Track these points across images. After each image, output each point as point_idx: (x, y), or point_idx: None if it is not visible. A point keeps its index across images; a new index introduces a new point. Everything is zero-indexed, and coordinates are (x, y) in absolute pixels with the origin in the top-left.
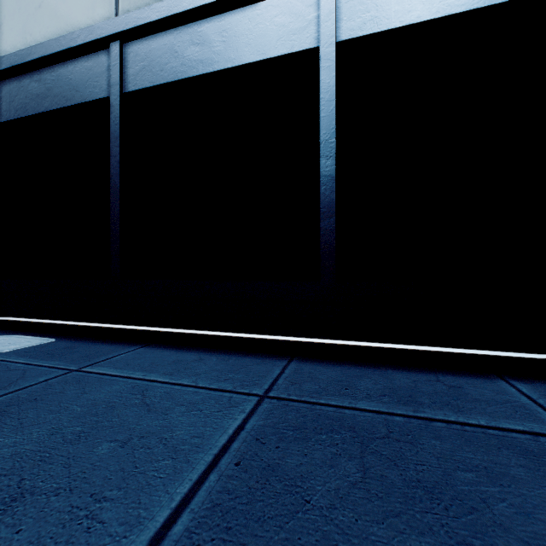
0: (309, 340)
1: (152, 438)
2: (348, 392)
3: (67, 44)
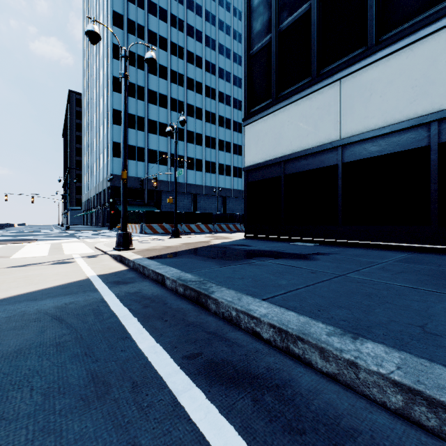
0: (425, 246)
1: (384, 255)
2: (439, 256)
3: (320, 149)
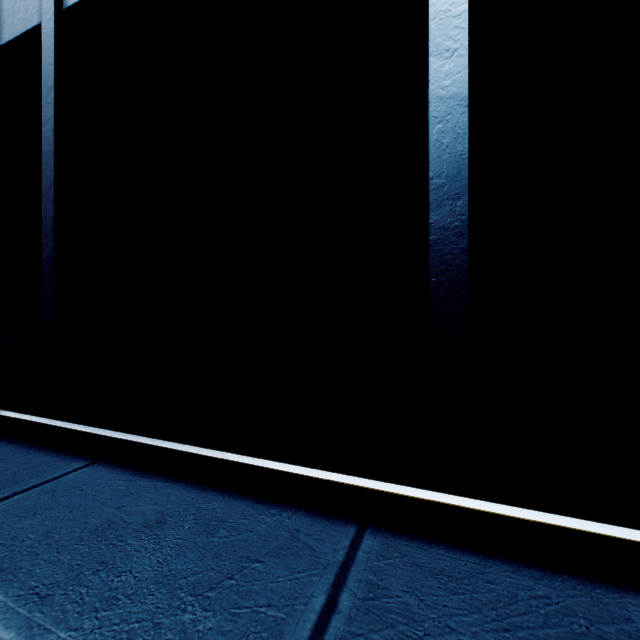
0: (401, 491)
1: None
2: None
3: None
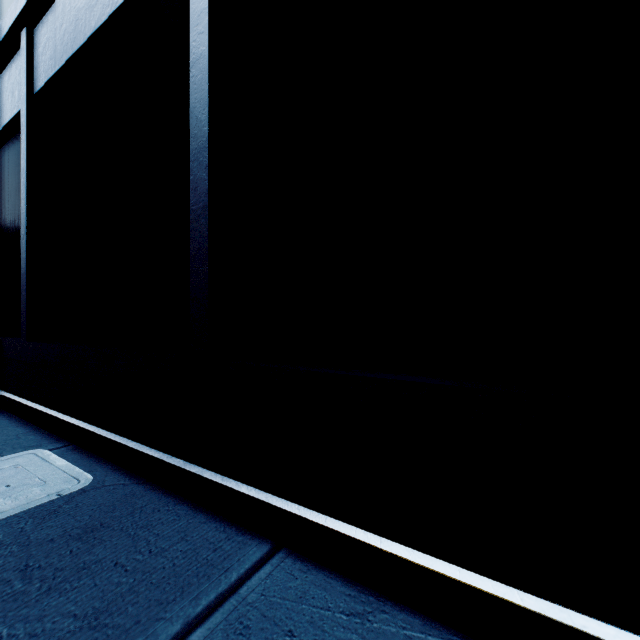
0: None
1: None
2: None
3: None
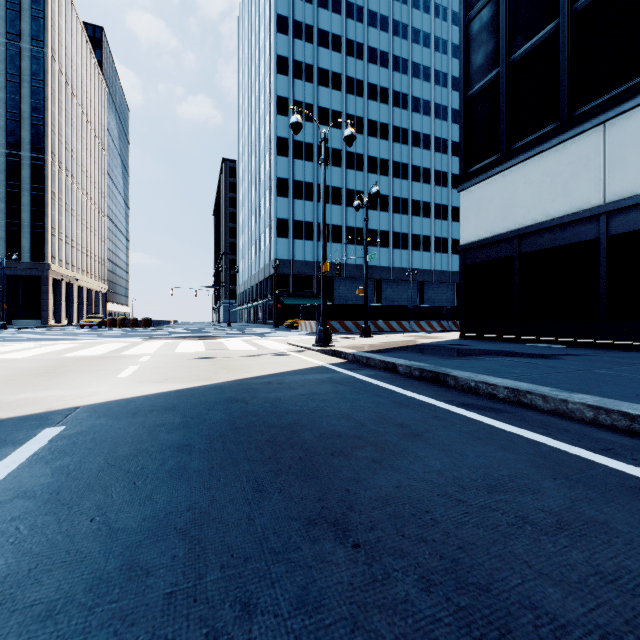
0: None
1: None
2: None
3: (573, 218)
